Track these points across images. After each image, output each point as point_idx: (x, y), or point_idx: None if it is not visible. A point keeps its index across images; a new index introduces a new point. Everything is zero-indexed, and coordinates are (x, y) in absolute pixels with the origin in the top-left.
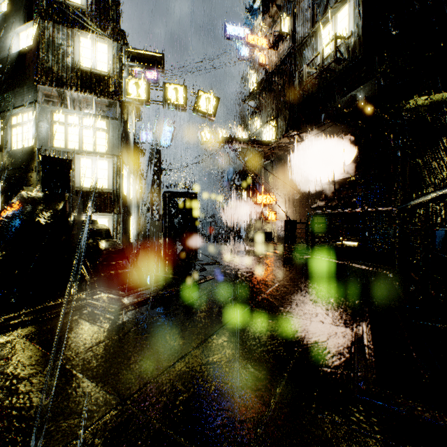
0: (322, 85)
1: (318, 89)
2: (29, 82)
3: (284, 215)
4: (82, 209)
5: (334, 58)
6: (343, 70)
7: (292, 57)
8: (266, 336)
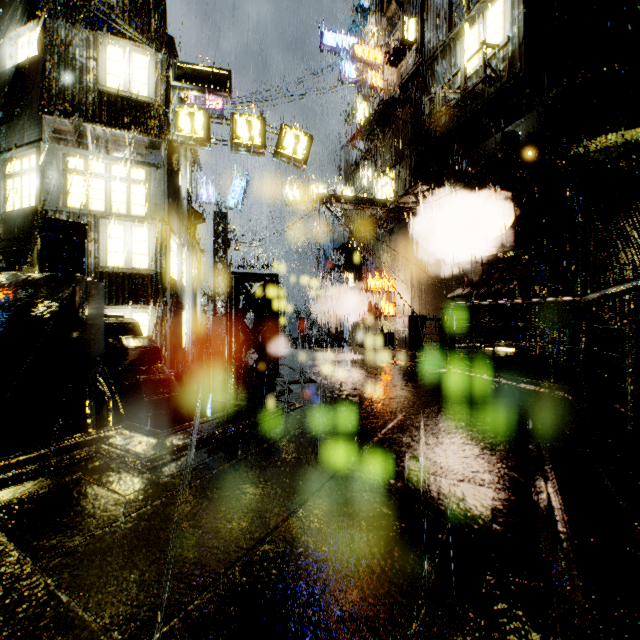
0: (464, 117)
1: (458, 123)
2: (31, 111)
3: (408, 308)
4: (102, 300)
5: (483, 76)
6: (495, 94)
7: (419, 77)
8: (388, 512)
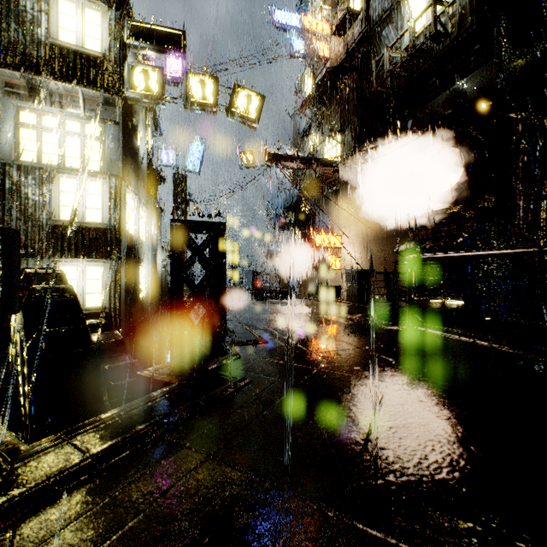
0: (410, 77)
1: (405, 84)
2: None
3: (353, 262)
4: (16, 249)
5: (433, 31)
6: (443, 51)
7: (365, 43)
8: None
